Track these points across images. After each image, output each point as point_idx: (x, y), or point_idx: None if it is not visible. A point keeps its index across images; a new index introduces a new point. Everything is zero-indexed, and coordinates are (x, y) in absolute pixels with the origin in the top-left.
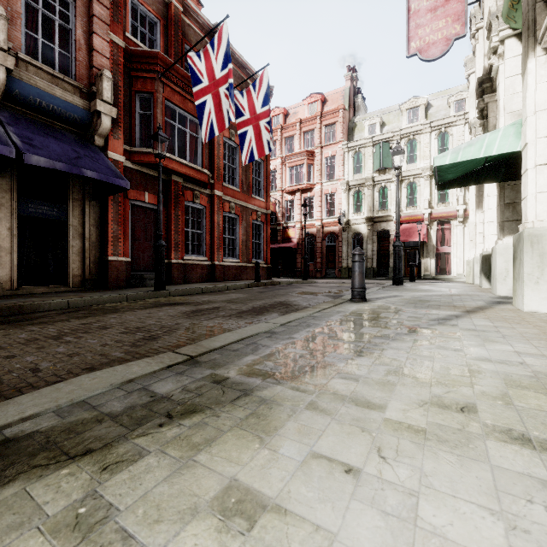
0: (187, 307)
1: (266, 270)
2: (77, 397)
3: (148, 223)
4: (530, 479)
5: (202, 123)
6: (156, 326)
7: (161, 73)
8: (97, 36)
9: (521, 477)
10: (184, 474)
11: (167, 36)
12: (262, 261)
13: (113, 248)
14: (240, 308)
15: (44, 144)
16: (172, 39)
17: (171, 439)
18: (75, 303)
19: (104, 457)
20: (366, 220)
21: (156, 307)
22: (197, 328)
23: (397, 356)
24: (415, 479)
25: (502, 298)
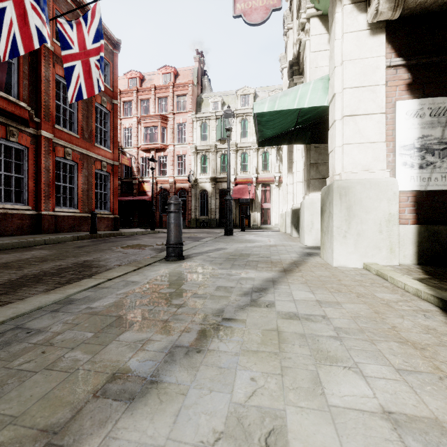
0: None
1: (113, 221)
2: None
3: None
4: None
5: (2, 36)
6: None
7: None
8: None
9: None
10: None
11: None
12: (108, 212)
13: None
14: None
15: None
16: None
17: None
18: None
19: None
20: (210, 180)
21: None
22: None
23: None
24: None
25: (310, 248)
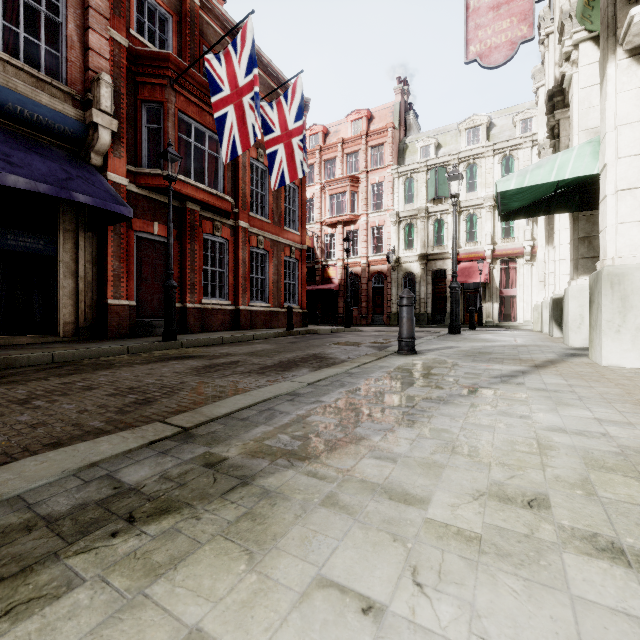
0: (199, 361)
1: (301, 316)
2: (9, 490)
3: (157, 259)
4: (627, 619)
5: (222, 140)
6: (155, 385)
7: (174, 78)
8: (93, 32)
9: (615, 616)
10: (123, 621)
11: (180, 35)
12: (297, 306)
13: (113, 289)
14: (264, 362)
15: (25, 161)
16: (187, 39)
17: (122, 558)
18: (62, 357)
19: (14, 591)
20: (419, 258)
21: (162, 361)
22: (206, 388)
23: (448, 426)
24: (463, 624)
25: (577, 350)
